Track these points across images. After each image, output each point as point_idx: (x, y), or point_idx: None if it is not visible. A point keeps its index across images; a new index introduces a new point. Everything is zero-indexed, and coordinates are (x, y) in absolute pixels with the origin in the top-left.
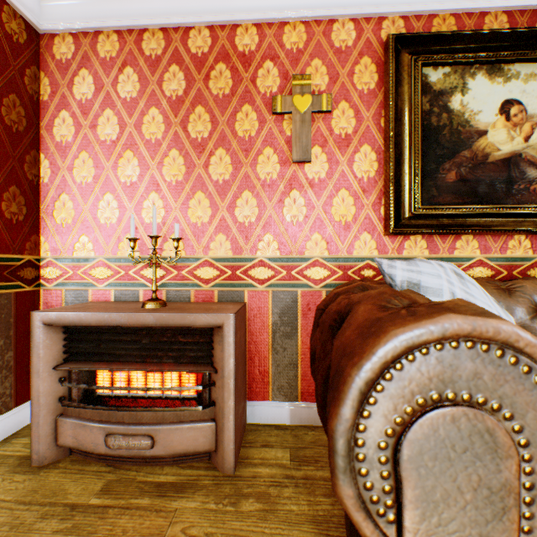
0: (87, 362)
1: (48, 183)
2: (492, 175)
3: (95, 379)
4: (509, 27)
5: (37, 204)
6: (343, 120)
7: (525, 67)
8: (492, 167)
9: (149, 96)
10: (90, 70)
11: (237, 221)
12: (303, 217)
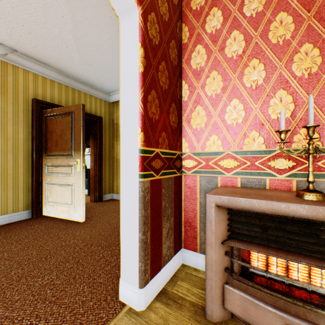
0: (248, 242)
1: (186, 100)
2: None
3: (247, 256)
4: None
5: (180, 116)
6: None
7: None
8: None
9: (276, 4)
10: (218, 7)
11: None
12: None
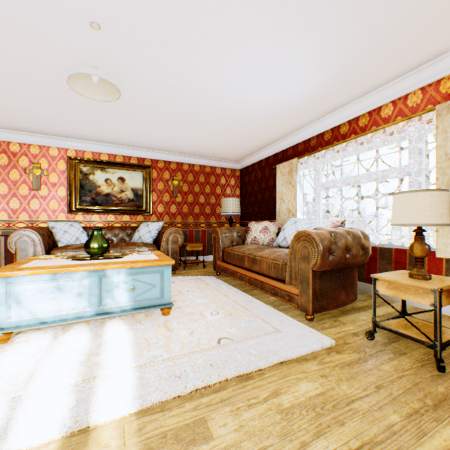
0: None
1: None
2: (103, 198)
3: None
4: (109, 158)
5: None
6: (54, 178)
7: (113, 170)
8: (103, 196)
9: None
10: None
11: (11, 208)
12: (39, 207)
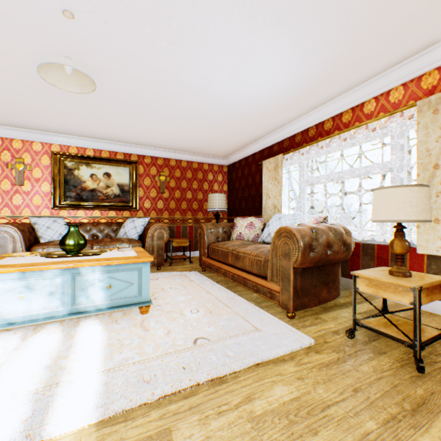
0: None
1: None
2: (88, 194)
3: None
4: (95, 153)
5: None
6: (38, 173)
7: (98, 165)
8: (88, 192)
9: None
10: None
11: None
12: (21, 203)
